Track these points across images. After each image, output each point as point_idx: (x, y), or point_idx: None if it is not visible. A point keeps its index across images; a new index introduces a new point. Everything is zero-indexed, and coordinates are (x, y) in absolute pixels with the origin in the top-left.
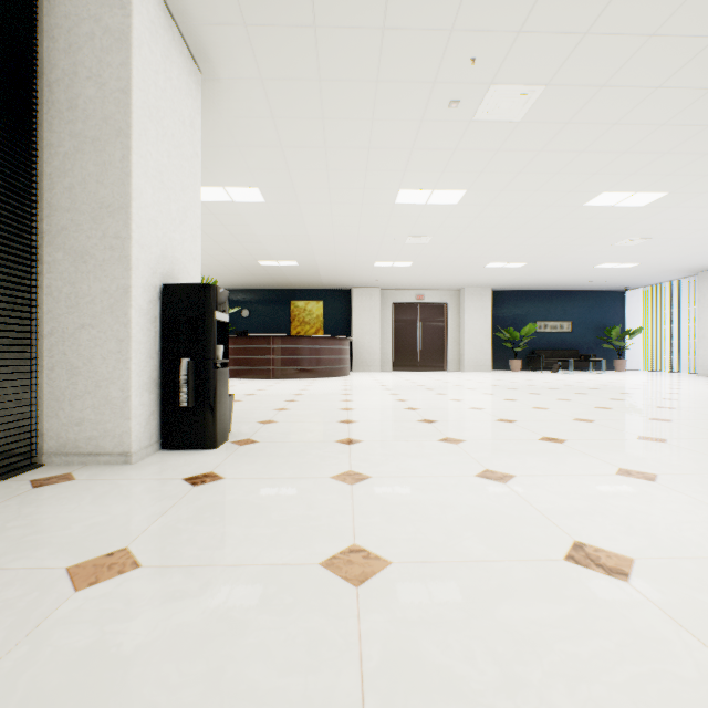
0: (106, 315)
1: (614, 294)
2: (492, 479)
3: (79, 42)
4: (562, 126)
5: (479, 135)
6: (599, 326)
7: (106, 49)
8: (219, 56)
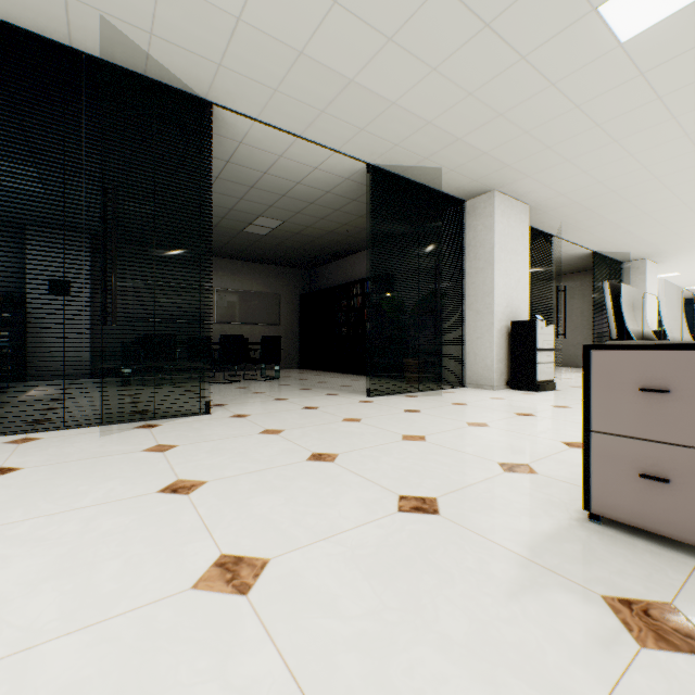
0: None
1: None
2: None
3: (631, 282)
4: None
5: None
6: None
7: (638, 283)
8: (665, 261)
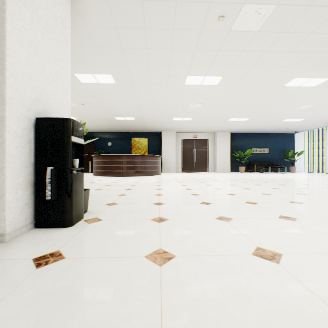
0: None
1: (289, 135)
2: (267, 258)
3: None
4: (281, 34)
5: (233, 40)
6: (282, 150)
7: None
8: None
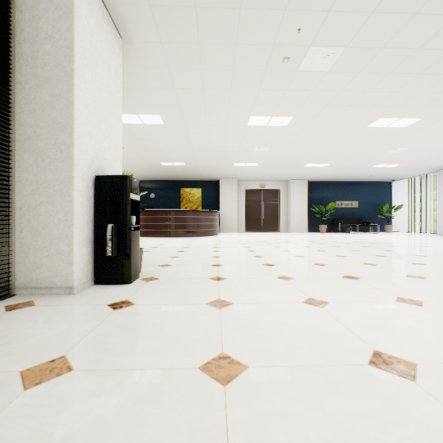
0: (57, 196)
1: (385, 184)
2: (314, 305)
3: (39, 14)
4: (355, 75)
5: (302, 80)
6: (375, 204)
7: (57, 19)
8: (133, 27)
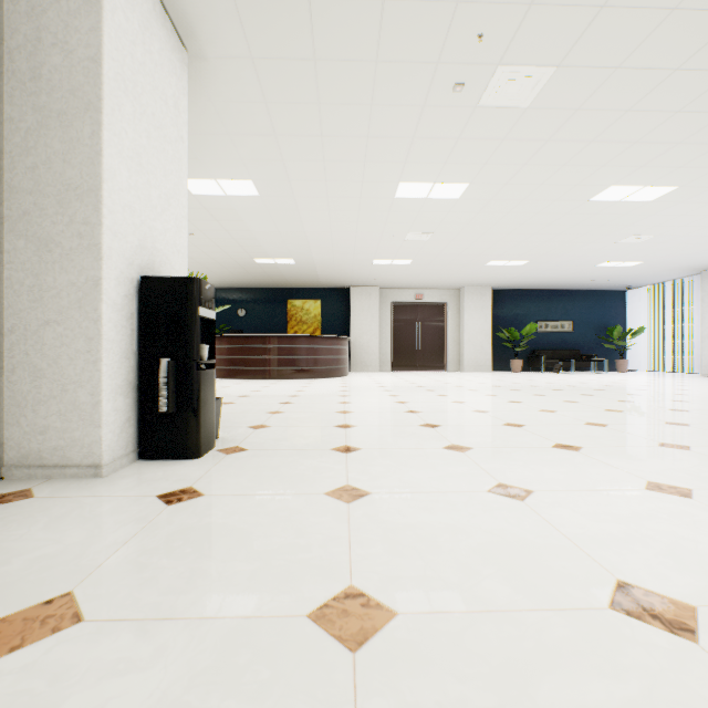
0: (74, 311)
1: (616, 294)
2: (508, 496)
3: (43, 4)
4: (572, 113)
5: (484, 123)
6: (600, 326)
7: (74, 12)
8: (206, 32)
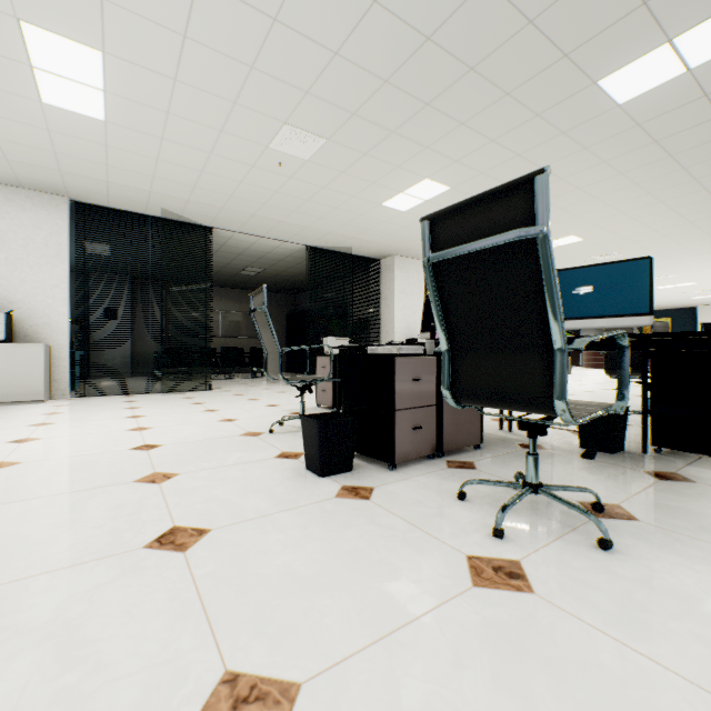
0: None
1: None
2: None
3: None
4: (700, 274)
5: (666, 279)
6: None
7: None
8: None
